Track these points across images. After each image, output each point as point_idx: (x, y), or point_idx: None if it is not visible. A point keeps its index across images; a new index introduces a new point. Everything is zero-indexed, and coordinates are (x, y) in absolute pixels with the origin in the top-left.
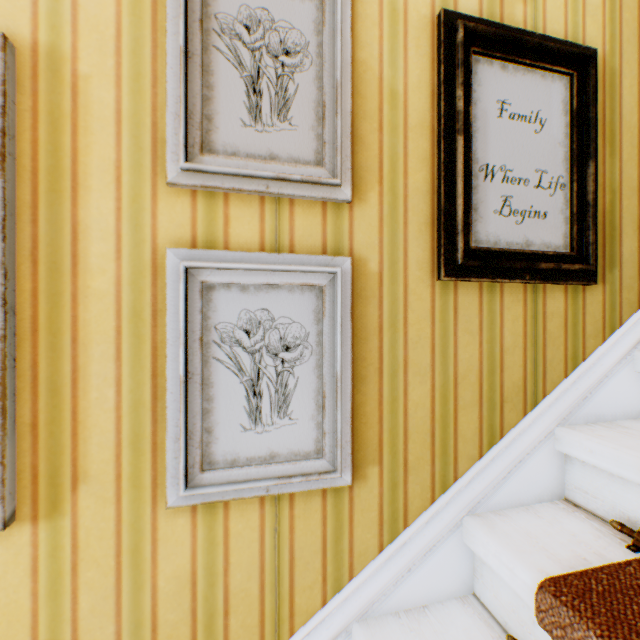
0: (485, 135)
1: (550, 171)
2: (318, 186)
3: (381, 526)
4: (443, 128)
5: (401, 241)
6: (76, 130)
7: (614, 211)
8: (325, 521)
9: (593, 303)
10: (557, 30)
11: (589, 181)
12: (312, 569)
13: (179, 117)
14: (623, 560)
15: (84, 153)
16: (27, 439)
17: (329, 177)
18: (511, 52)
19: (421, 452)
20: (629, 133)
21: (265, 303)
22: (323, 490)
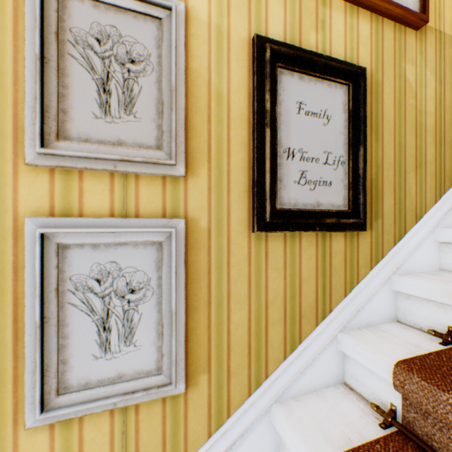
0: (288, 126)
1: (334, 152)
2: (158, 165)
3: (210, 418)
4: (256, 121)
5: (225, 204)
6: None
7: (378, 179)
8: (165, 420)
9: (364, 243)
10: (339, 52)
11: (360, 160)
12: None
13: (37, 110)
14: (374, 438)
15: None
16: None
17: (167, 158)
18: (306, 67)
19: (241, 360)
20: (388, 125)
21: (114, 257)
22: (163, 397)
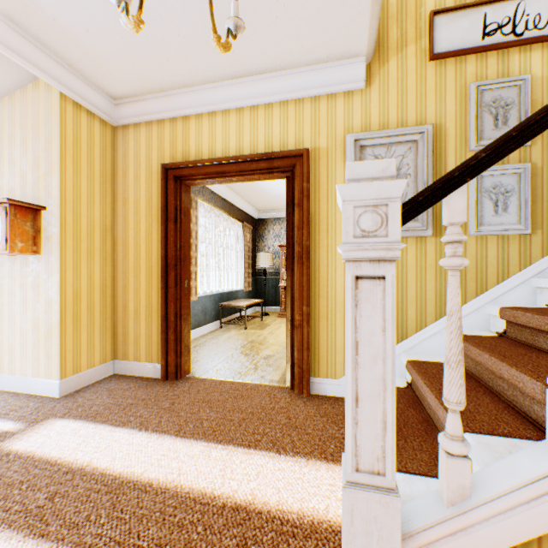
0: None
1: None
2: None
3: (541, 250)
4: None
5: None
6: (444, 142)
7: None
8: (519, 246)
9: None
10: None
11: None
12: (514, 260)
13: (473, 133)
14: None
15: (446, 148)
16: (433, 218)
17: None
18: None
19: None
20: None
21: (498, 180)
22: (518, 236)
